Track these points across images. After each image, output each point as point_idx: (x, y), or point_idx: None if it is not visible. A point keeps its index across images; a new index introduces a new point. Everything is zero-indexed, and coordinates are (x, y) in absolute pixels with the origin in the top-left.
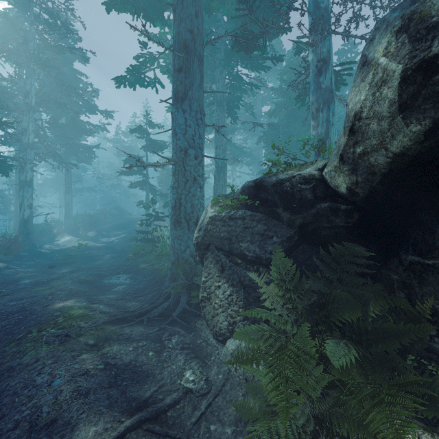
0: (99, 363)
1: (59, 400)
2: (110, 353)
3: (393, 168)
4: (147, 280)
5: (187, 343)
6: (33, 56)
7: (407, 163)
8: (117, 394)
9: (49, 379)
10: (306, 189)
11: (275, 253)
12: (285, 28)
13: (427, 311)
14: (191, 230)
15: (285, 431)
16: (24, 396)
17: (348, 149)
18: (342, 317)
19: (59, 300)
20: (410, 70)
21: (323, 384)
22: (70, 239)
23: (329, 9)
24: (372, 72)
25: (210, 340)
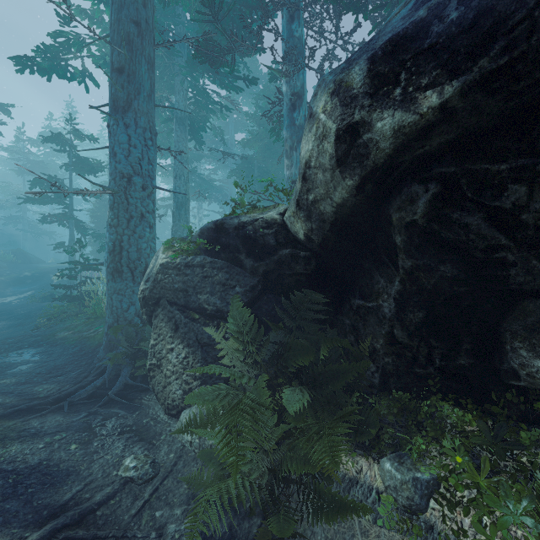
0: None
1: None
2: (4, 457)
3: (338, 217)
4: (69, 353)
5: (129, 426)
6: None
7: (347, 213)
8: (17, 506)
9: None
10: (269, 234)
11: (233, 303)
12: (259, 48)
13: (367, 349)
14: (137, 282)
15: (234, 486)
16: None
17: (303, 195)
18: (296, 363)
19: None
20: (341, 130)
21: (277, 433)
22: None
23: (303, 40)
24: (315, 125)
25: (160, 417)
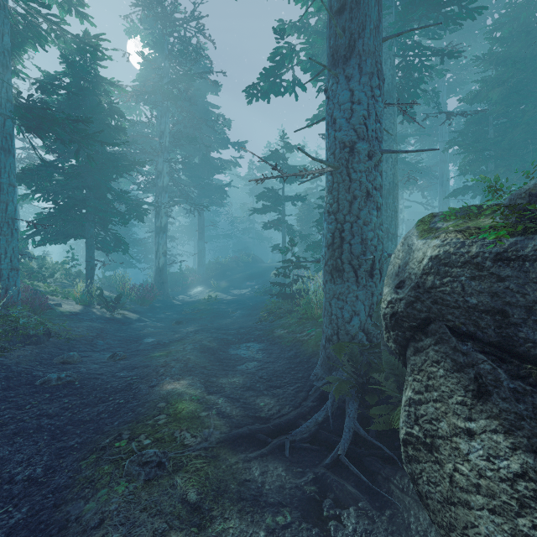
0: None
1: None
2: None
3: None
4: (286, 357)
5: None
6: (166, 91)
7: None
8: None
9: None
10: None
11: None
12: None
13: None
14: (361, 285)
15: None
16: None
17: None
18: None
19: (170, 378)
20: None
21: None
22: (202, 289)
23: None
24: None
25: None
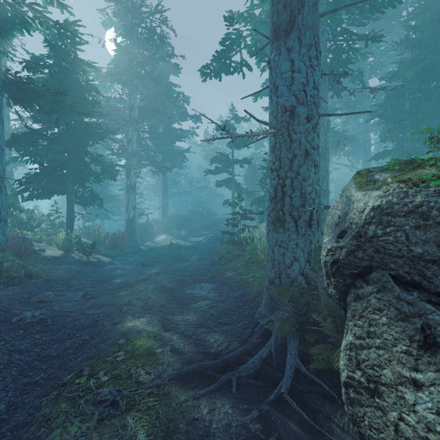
0: None
1: None
2: None
3: None
4: (234, 296)
5: None
6: (135, 72)
7: None
8: None
9: None
10: None
11: None
12: None
13: None
14: (301, 234)
15: None
16: None
17: None
18: None
19: (131, 316)
20: None
21: None
22: (165, 237)
23: None
24: None
25: None
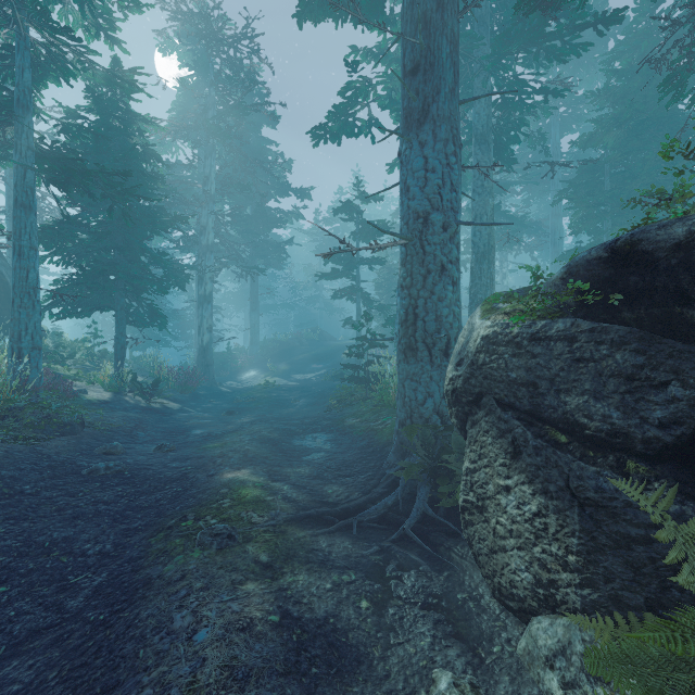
0: (272, 610)
1: (197, 683)
2: (291, 590)
3: None
4: (357, 447)
5: (435, 596)
6: (212, 127)
7: None
8: None
9: (191, 624)
10: None
11: None
12: None
13: None
14: (436, 365)
15: None
16: (152, 649)
17: None
18: None
19: (229, 467)
20: None
21: None
22: (256, 374)
23: None
24: None
25: (484, 599)
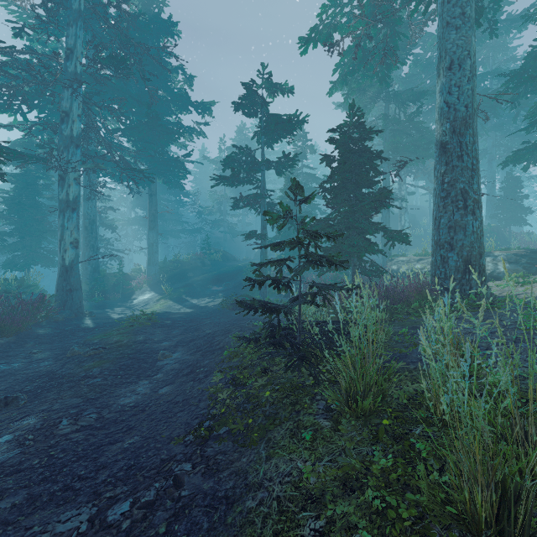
0: None
1: None
2: None
3: None
4: None
5: None
6: None
7: None
8: None
9: None
10: None
11: None
12: None
13: None
14: None
15: None
16: None
17: None
18: None
19: None
20: None
21: None
22: (150, 296)
23: None
24: None
25: None
